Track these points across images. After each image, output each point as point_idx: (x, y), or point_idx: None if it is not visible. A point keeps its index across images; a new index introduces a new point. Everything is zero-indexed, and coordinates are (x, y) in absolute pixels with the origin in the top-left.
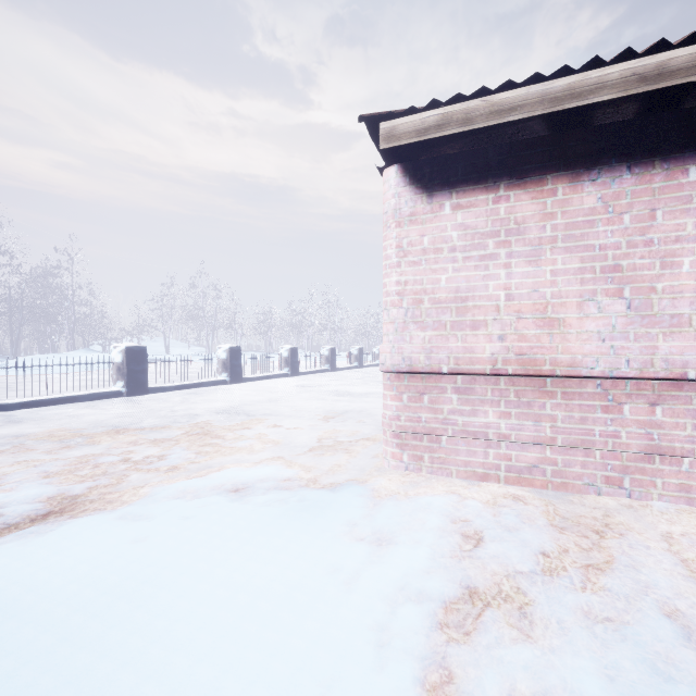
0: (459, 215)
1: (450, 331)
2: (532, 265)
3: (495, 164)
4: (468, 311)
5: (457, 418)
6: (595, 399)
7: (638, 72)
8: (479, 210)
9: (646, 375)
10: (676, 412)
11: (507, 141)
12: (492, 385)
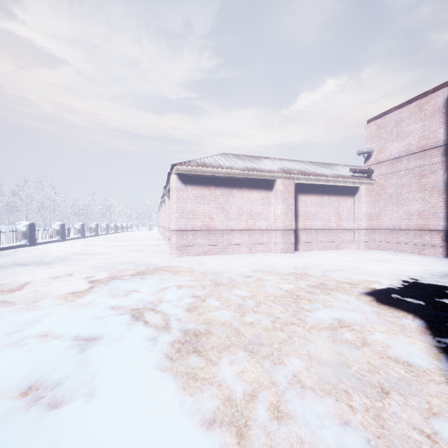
0: (192, 191)
1: (190, 220)
2: (208, 205)
3: (200, 181)
4: (194, 215)
5: (192, 241)
6: (219, 235)
7: (226, 172)
8: (197, 191)
9: (228, 229)
10: (232, 236)
11: (203, 176)
12: (200, 233)
